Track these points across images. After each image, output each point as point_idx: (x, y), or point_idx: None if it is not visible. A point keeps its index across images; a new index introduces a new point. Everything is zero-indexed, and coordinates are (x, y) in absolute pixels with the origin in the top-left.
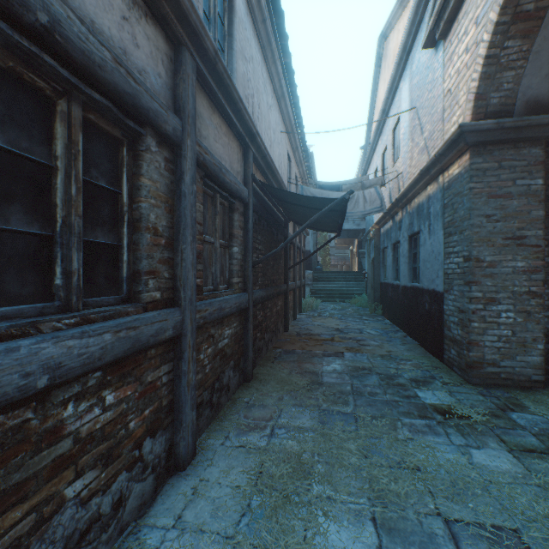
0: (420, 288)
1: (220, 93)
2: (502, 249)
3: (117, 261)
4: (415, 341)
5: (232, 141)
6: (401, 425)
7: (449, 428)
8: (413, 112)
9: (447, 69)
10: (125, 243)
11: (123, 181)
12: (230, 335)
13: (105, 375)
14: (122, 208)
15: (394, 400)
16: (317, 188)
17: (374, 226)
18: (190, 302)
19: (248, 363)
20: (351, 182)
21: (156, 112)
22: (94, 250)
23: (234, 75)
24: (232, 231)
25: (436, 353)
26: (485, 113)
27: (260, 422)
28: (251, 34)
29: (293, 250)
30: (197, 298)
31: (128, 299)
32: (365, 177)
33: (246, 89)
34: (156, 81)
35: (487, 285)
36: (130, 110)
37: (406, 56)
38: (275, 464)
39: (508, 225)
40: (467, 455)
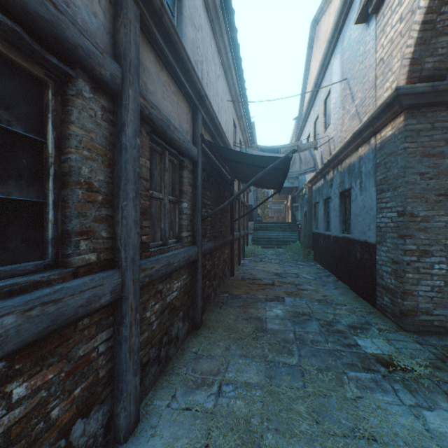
0: (351, 239)
1: (168, 49)
2: (435, 204)
3: (40, 220)
4: (346, 286)
5: (181, 101)
6: (348, 380)
7: (395, 383)
8: (344, 83)
9: (379, 40)
10: (50, 199)
11: (47, 128)
12: (179, 288)
13: (12, 364)
14: (46, 160)
15: (336, 349)
16: (259, 151)
17: (307, 184)
18: (132, 262)
19: (197, 311)
20: (287, 146)
21: (87, 51)
22: (5, 208)
23: (183, 39)
24: (182, 187)
25: (367, 298)
26: (419, 77)
27: (207, 377)
28: (200, 5)
29: (238, 205)
30: (143, 256)
31: (54, 264)
32: (300, 141)
33: (195, 55)
34: (90, 19)
35: (421, 238)
36: (51, 42)
37: (337, 34)
38: (223, 433)
39: (440, 182)
40: (421, 420)
